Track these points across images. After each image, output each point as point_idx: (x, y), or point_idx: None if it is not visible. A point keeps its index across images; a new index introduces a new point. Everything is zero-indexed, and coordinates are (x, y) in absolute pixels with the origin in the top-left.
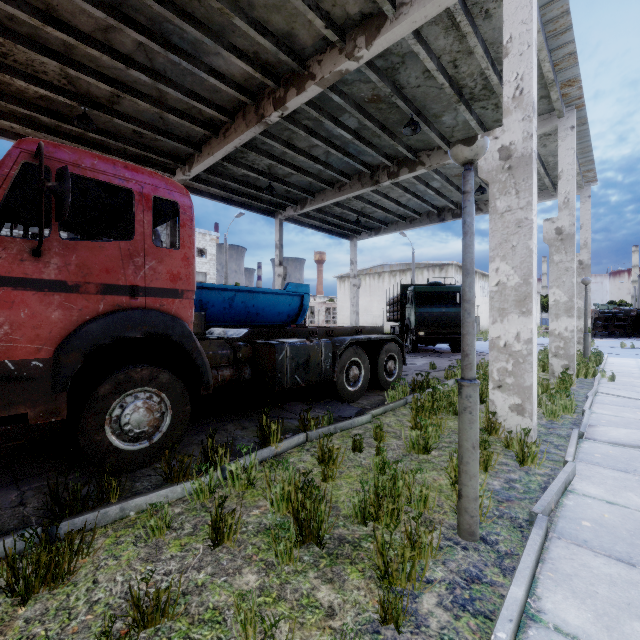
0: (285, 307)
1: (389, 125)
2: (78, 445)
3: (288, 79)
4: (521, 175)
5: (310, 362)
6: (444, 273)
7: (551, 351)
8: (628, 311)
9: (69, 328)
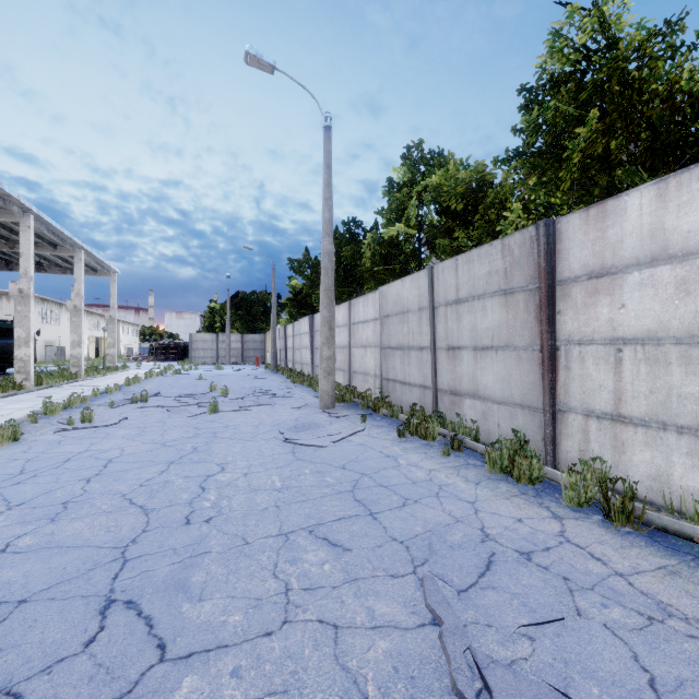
0: None
1: None
2: None
3: None
4: (27, 300)
5: None
6: None
7: (72, 364)
8: (179, 343)
9: None
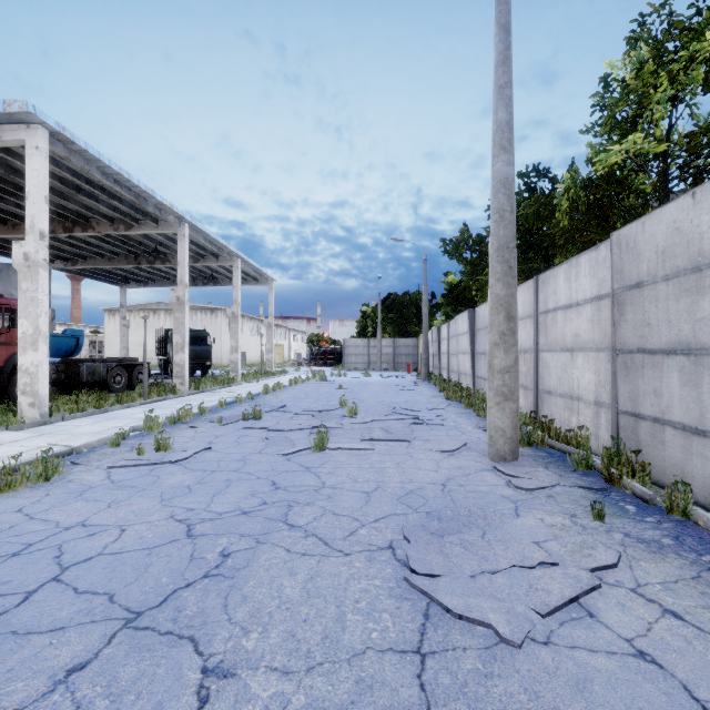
0: (64, 345)
1: (145, 242)
2: (8, 395)
3: (76, 220)
4: (183, 307)
5: (96, 372)
6: (215, 316)
7: (230, 369)
8: (335, 349)
9: (8, 357)
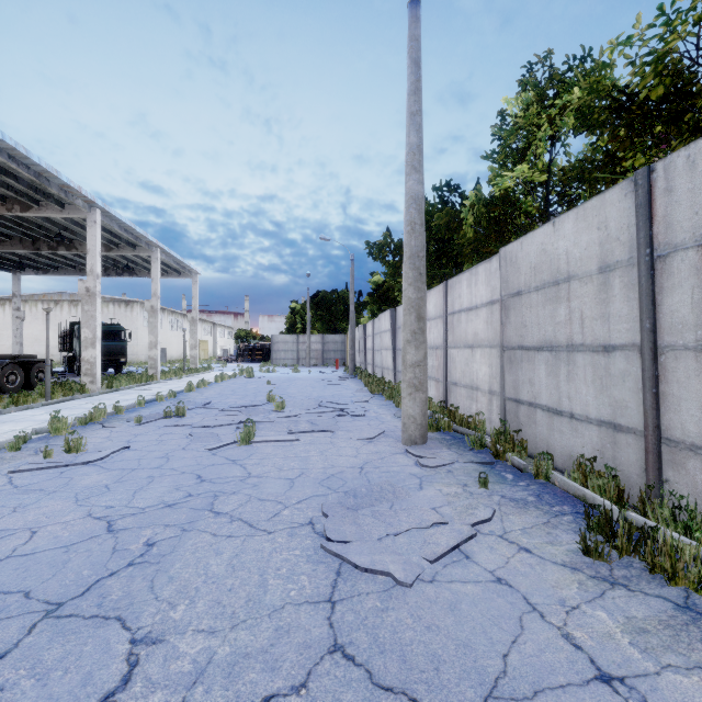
0: None
1: (45, 226)
2: None
3: None
4: (93, 299)
5: None
6: (130, 309)
7: (149, 366)
8: (264, 345)
9: None
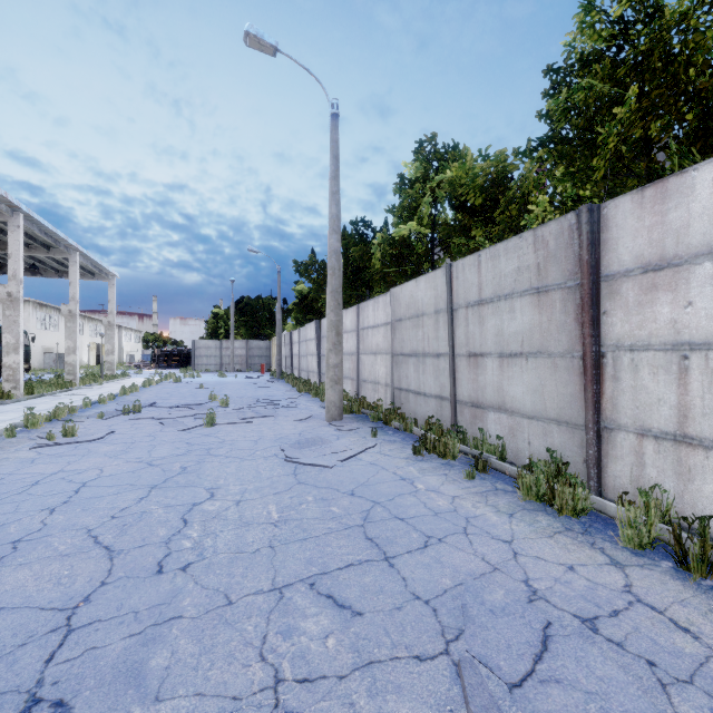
0: None
1: None
2: None
3: None
4: (16, 304)
5: None
6: None
7: (67, 372)
8: (182, 350)
9: None
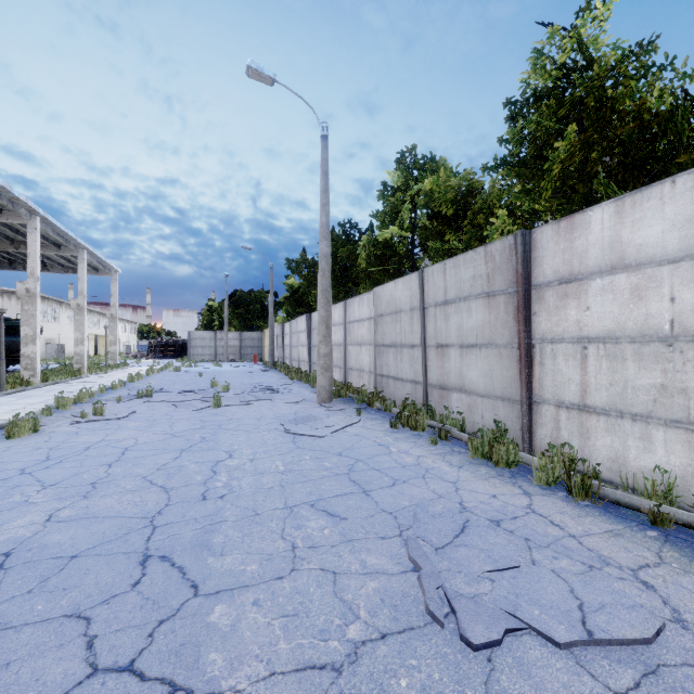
0: None
1: None
2: None
3: None
4: (34, 300)
5: None
6: None
7: (75, 361)
8: (177, 341)
9: None
